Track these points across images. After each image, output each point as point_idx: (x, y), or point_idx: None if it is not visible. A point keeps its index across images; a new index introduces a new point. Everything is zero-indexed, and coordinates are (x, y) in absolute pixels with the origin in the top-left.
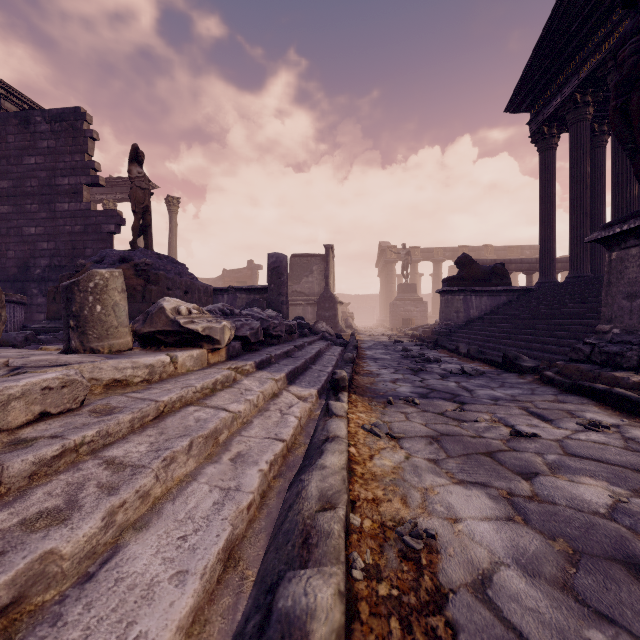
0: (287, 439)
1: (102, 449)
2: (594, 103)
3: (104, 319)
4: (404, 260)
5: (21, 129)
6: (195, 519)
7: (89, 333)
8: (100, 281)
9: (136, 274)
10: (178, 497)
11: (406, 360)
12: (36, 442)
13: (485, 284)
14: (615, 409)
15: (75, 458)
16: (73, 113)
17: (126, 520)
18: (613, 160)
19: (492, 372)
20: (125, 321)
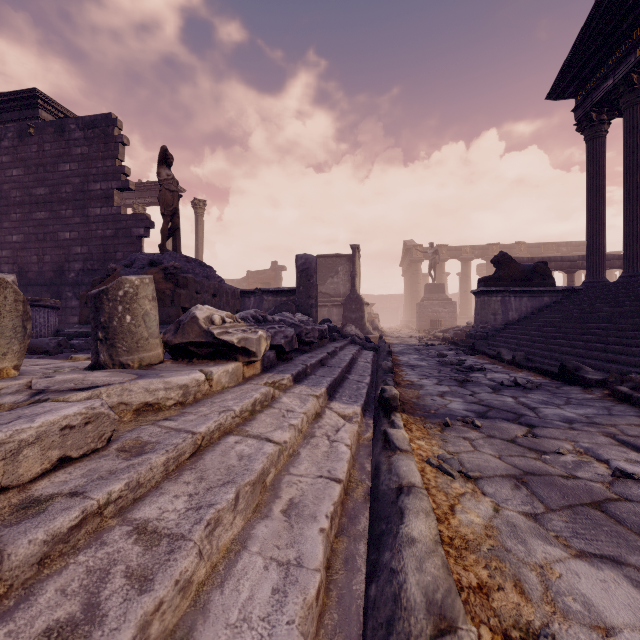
0: (343, 479)
1: (132, 507)
2: None
3: (134, 330)
4: (431, 259)
5: (57, 137)
6: (252, 622)
7: (118, 346)
8: (130, 289)
9: (165, 278)
10: (227, 580)
11: (445, 368)
12: (51, 503)
13: (525, 284)
14: None
15: (99, 524)
16: (105, 119)
17: (163, 630)
18: None
19: (549, 384)
20: (156, 332)
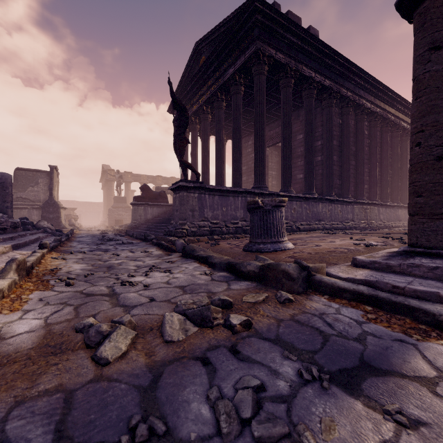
0: None
1: None
2: (199, 123)
3: None
4: (118, 181)
5: None
6: None
7: None
8: None
9: None
10: None
11: (100, 241)
12: None
13: (155, 201)
14: (160, 248)
15: None
16: None
17: None
18: (202, 152)
19: (137, 242)
20: None
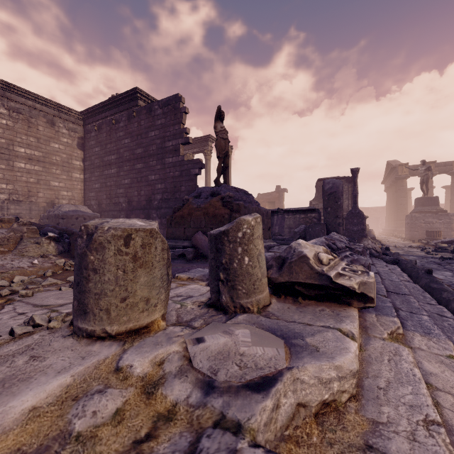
0: None
1: None
2: None
3: (250, 271)
4: (423, 175)
5: (147, 115)
6: None
7: (238, 288)
8: (247, 230)
9: (223, 205)
10: None
11: None
12: None
13: None
14: None
15: None
16: (174, 98)
17: None
18: None
19: None
20: (264, 270)
